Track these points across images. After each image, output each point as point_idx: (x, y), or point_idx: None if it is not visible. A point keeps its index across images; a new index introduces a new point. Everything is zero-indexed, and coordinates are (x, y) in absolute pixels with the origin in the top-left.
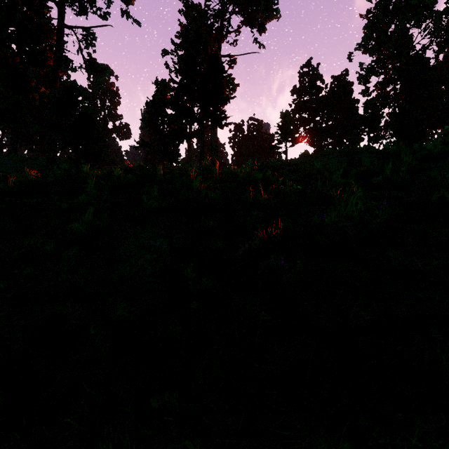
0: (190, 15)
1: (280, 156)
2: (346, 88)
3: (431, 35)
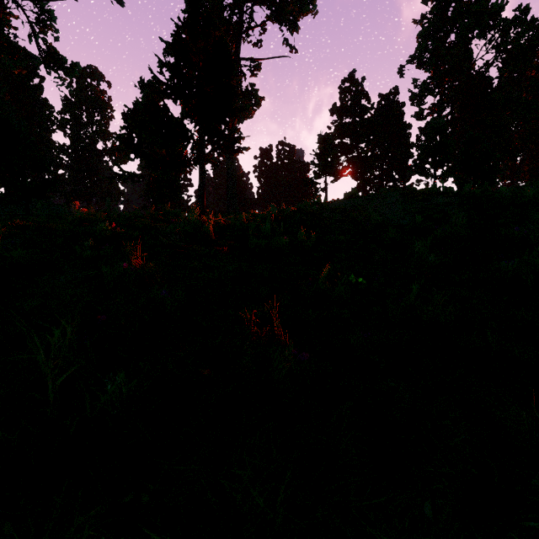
0: (202, 6)
1: (318, 196)
2: (396, 109)
3: (496, 49)
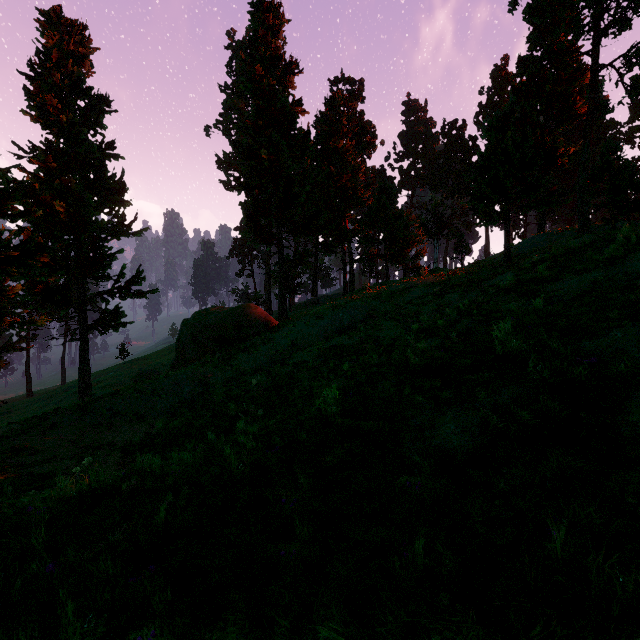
0: None
1: None
2: None
3: None
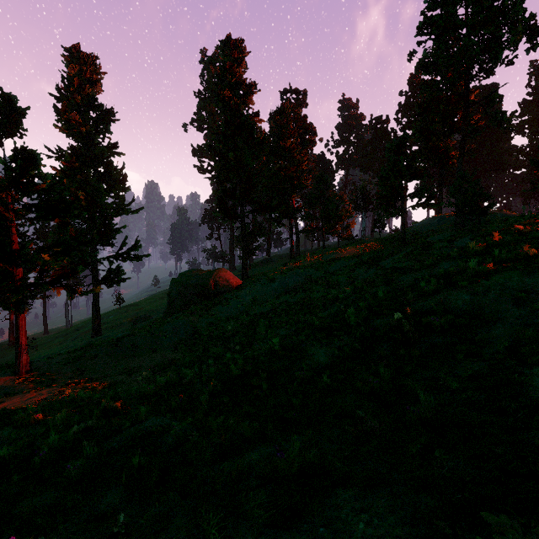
0: None
1: None
2: None
3: None
